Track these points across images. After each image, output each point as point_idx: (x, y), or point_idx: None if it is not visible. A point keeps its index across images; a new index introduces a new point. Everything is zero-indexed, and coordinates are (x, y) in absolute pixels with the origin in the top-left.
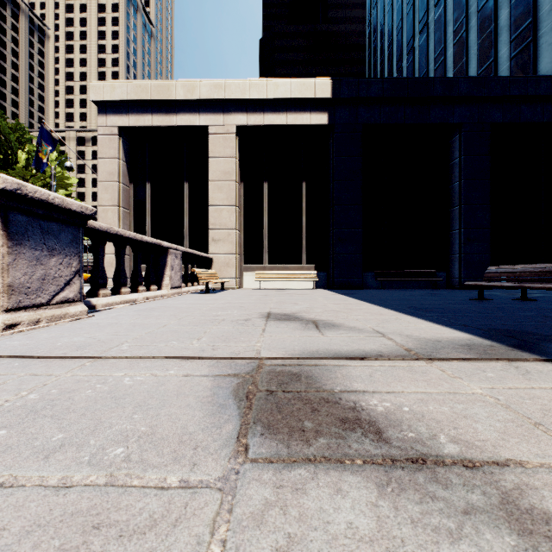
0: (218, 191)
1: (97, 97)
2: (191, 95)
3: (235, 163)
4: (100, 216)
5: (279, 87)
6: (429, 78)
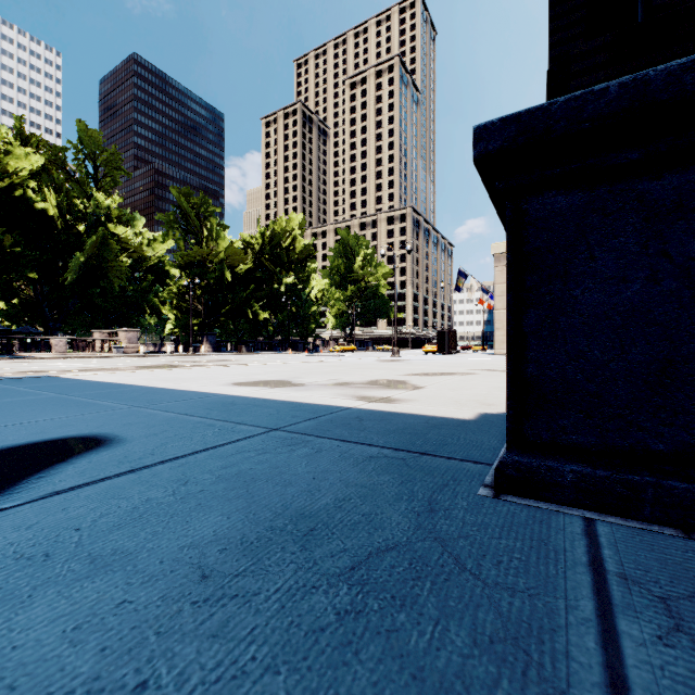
0: None
1: (495, 252)
2: None
3: None
4: (496, 316)
5: None
6: None
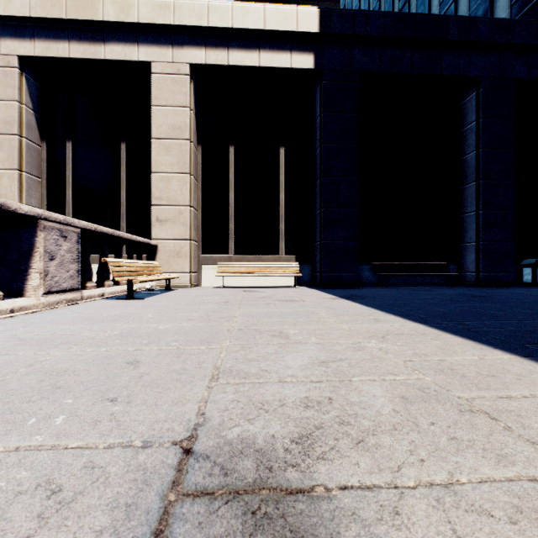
0: (165, 153)
1: None
2: (125, 16)
3: (189, 116)
4: None
5: (248, 14)
6: (442, 15)
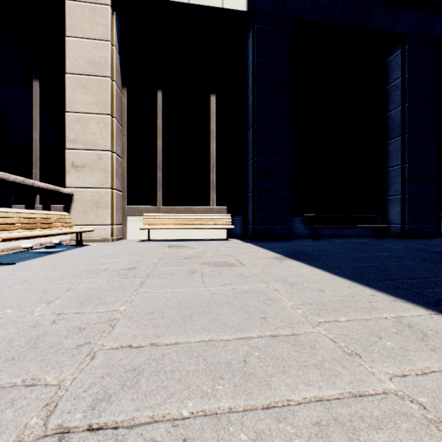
0: (82, 91)
1: None
2: None
3: (111, 51)
4: None
5: None
6: None
